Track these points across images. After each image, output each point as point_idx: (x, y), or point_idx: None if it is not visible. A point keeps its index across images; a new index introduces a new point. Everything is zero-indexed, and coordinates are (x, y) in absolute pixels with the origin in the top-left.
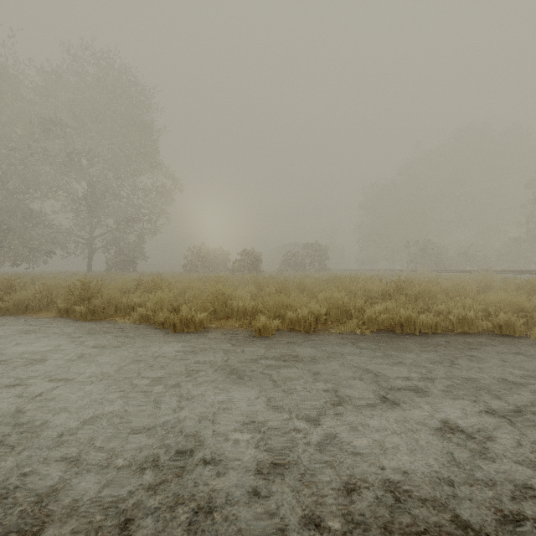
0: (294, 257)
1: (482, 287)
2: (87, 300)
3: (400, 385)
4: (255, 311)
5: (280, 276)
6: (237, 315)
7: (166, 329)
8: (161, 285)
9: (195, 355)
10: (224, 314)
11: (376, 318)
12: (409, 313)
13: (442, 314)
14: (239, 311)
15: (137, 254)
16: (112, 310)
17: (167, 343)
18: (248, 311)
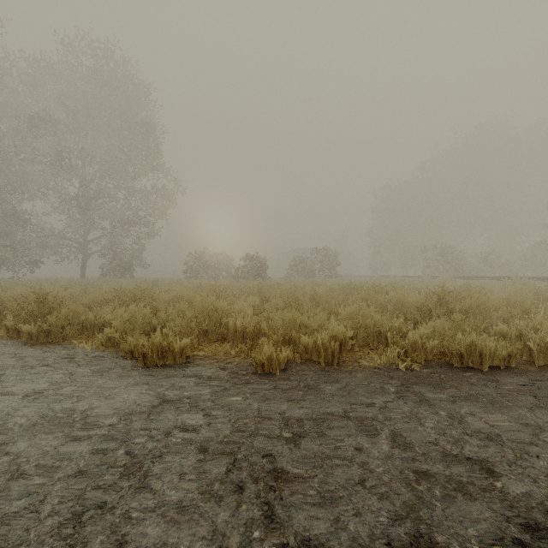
0: (302, 263)
1: (534, 298)
2: (44, 316)
3: (528, 504)
4: (257, 333)
5: (287, 284)
6: (234, 337)
7: (135, 359)
8: (141, 296)
9: (160, 414)
10: (218, 335)
11: (423, 345)
12: (471, 339)
13: (506, 337)
14: (236, 331)
15: (135, 259)
16: (74, 329)
17: (125, 387)
18: (248, 334)
